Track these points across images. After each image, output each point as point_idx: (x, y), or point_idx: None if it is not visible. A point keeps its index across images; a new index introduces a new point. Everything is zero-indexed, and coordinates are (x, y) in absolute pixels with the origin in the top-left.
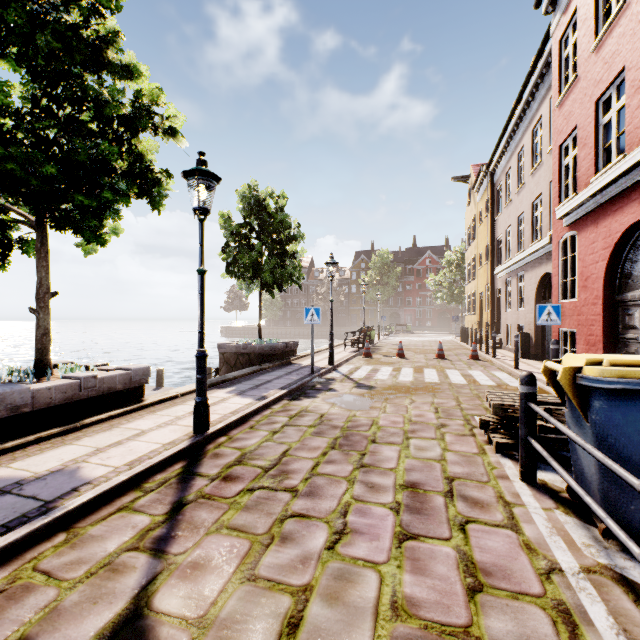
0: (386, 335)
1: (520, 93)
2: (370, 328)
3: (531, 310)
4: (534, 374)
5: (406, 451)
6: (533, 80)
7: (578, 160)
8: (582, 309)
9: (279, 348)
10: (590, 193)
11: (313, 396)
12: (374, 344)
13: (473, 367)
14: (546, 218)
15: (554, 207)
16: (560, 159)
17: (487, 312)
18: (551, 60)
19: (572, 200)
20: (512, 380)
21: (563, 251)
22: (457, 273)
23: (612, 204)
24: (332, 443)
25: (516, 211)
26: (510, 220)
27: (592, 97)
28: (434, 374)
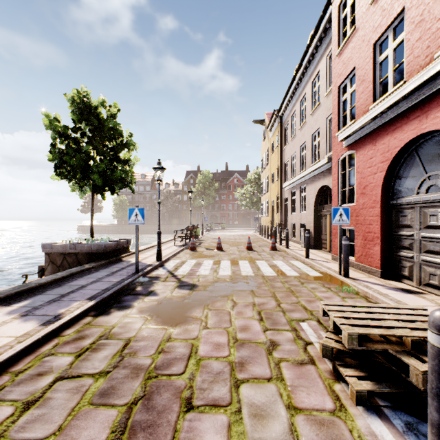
0: (208, 231)
1: (305, 53)
2: (196, 226)
3: (311, 213)
4: (322, 263)
5: (238, 428)
6: (314, 43)
7: (357, 94)
8: (361, 211)
9: (109, 246)
10: (373, 115)
11: (127, 306)
12: (199, 238)
13: (275, 257)
14: (324, 145)
15: (334, 133)
16: (339, 96)
17: (278, 214)
18: (328, 26)
19: (354, 124)
20: (308, 269)
21: (342, 167)
22: (255, 188)
23: (391, 124)
24: (119, 425)
25: (299, 142)
26: (295, 149)
27: (370, 41)
28: (248, 266)
